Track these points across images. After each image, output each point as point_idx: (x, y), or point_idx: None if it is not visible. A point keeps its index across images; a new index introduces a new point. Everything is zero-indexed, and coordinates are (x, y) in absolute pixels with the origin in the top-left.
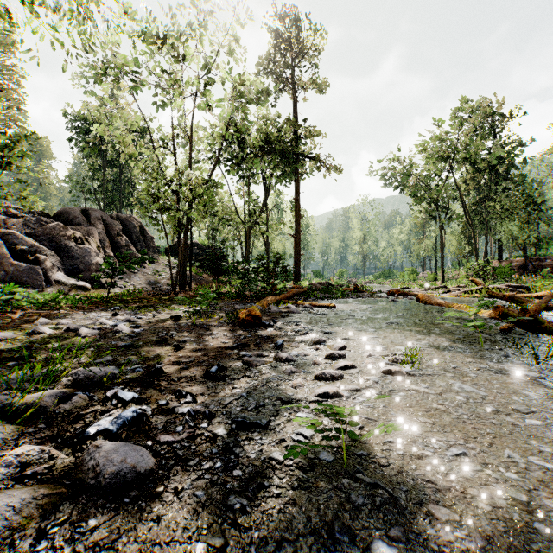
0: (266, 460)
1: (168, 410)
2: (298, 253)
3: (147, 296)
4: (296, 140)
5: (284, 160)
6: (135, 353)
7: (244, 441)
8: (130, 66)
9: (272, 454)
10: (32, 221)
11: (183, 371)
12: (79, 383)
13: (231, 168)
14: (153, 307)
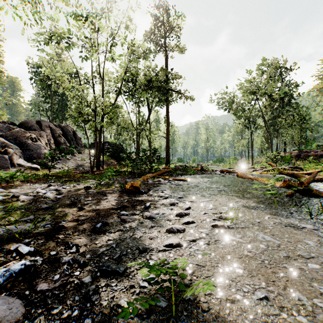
0: (114, 307)
1: (55, 260)
2: (168, 148)
3: (75, 174)
4: (167, 81)
5: (160, 92)
6: (51, 213)
7: (102, 287)
8: (66, 34)
9: (120, 300)
10: (4, 127)
11: (78, 227)
12: (0, 237)
13: (128, 97)
14: (76, 180)
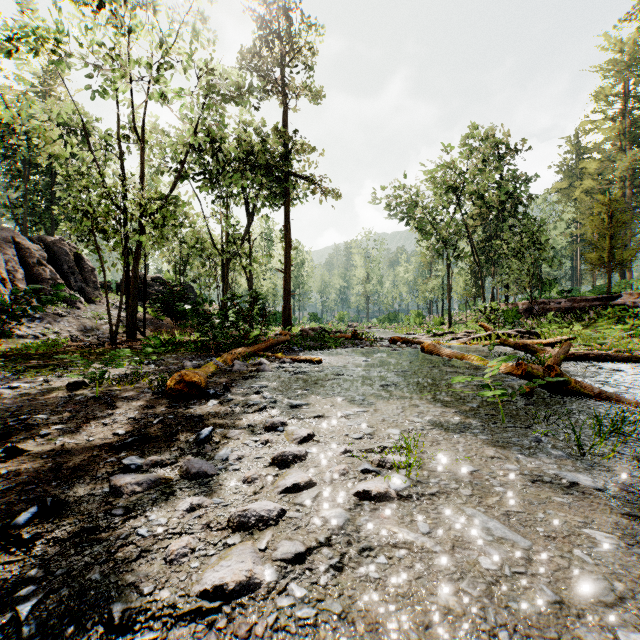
0: None
1: None
2: (288, 292)
3: (71, 349)
4: (286, 156)
5: (271, 178)
6: None
7: None
8: (54, 33)
9: None
10: None
11: None
12: None
13: (202, 184)
14: (61, 366)
